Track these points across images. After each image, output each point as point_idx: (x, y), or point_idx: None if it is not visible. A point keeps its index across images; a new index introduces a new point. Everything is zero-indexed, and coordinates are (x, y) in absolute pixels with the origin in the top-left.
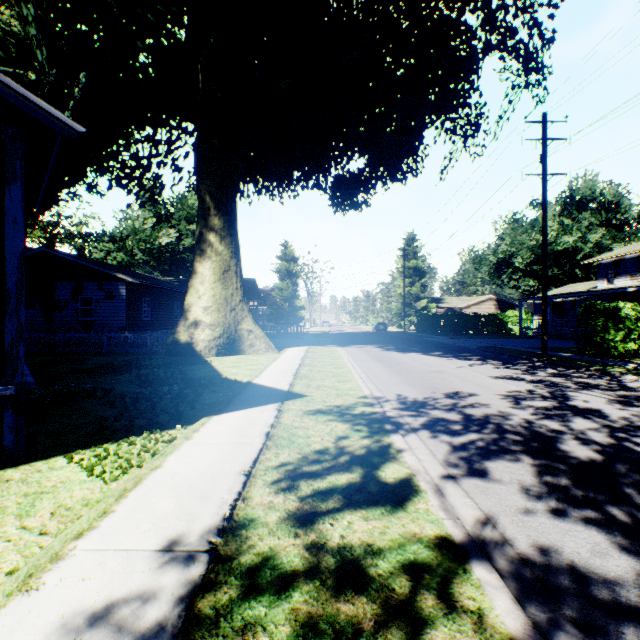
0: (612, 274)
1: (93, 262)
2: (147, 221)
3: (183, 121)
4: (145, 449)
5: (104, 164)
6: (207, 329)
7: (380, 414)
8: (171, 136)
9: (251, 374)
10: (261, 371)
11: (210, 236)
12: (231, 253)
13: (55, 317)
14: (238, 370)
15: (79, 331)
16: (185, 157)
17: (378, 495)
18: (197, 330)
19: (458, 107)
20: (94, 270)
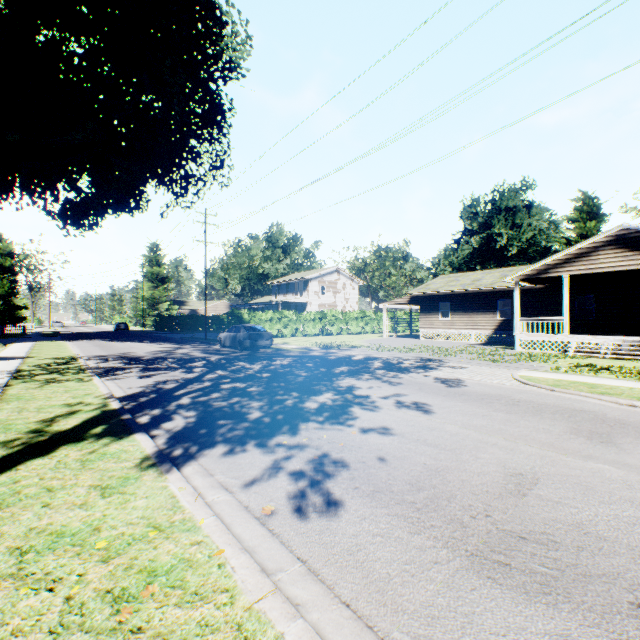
0: (278, 292)
1: None
2: None
3: None
4: None
5: None
6: None
7: (79, 357)
8: None
9: None
10: None
11: None
12: None
13: None
14: None
15: None
16: None
17: (67, 364)
18: None
19: (174, 172)
20: None
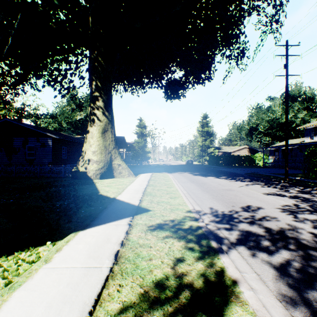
0: (313, 134)
1: (34, 127)
2: (69, 107)
3: (84, 50)
4: (3, 276)
5: (39, 72)
6: (94, 164)
7: (204, 229)
8: (77, 58)
9: (117, 191)
10: (123, 190)
11: (97, 111)
12: (108, 121)
13: (13, 157)
14: (110, 188)
15: (24, 165)
16: (86, 71)
17: None
18: (89, 164)
19: (233, 43)
20: (34, 131)
